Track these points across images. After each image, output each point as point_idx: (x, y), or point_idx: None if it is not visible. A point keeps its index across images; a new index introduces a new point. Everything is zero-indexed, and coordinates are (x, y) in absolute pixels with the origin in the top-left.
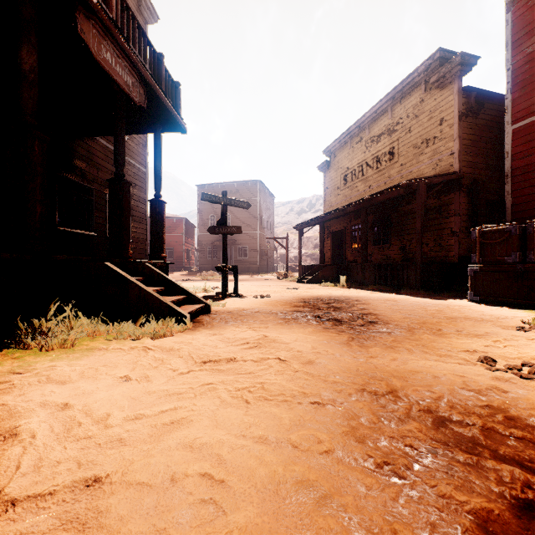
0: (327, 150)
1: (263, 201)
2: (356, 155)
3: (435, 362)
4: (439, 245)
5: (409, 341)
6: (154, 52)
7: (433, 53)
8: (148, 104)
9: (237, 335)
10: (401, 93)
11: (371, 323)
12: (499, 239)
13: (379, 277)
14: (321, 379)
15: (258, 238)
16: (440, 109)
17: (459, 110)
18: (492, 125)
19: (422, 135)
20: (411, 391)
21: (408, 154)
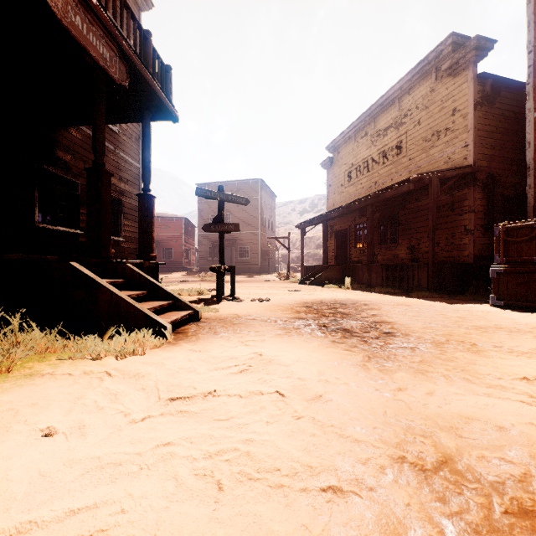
0: (330, 146)
1: (265, 200)
2: (361, 151)
3: (489, 399)
4: (451, 244)
5: (441, 362)
6: (139, 28)
7: (445, 38)
8: (134, 87)
9: (225, 352)
10: (410, 83)
11: (387, 335)
12: (527, 236)
13: (387, 279)
14: (334, 433)
15: (259, 238)
16: (452, 98)
17: (474, 99)
18: (509, 115)
19: (433, 126)
20: (476, 461)
21: (417, 147)
